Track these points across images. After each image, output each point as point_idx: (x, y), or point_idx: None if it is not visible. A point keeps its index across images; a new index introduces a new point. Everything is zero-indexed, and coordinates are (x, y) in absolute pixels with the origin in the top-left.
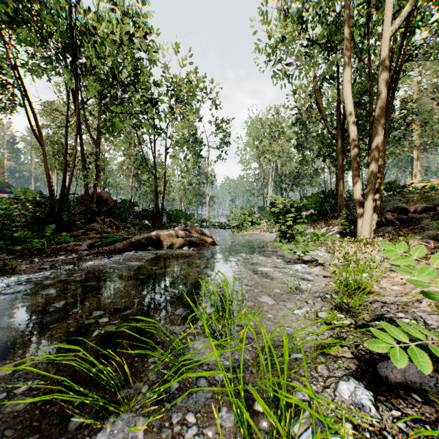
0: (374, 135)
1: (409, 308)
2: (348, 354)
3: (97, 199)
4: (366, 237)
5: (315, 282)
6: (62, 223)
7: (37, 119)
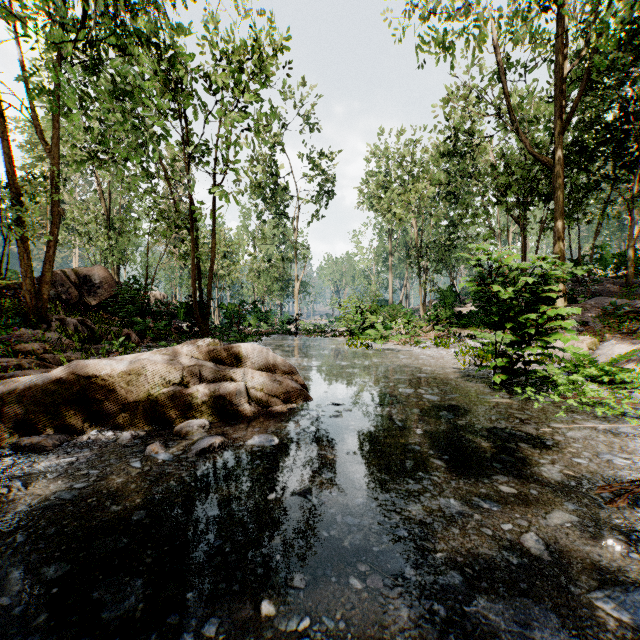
0: None
1: None
2: None
3: (81, 280)
4: None
5: None
6: None
7: None
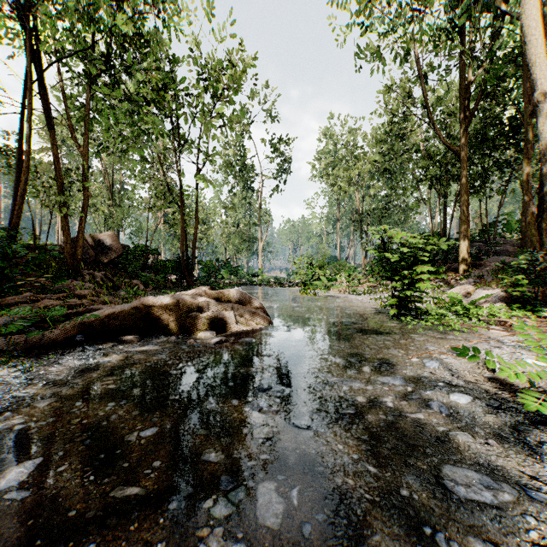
0: None
1: None
2: None
3: (96, 243)
4: None
5: None
6: None
7: None
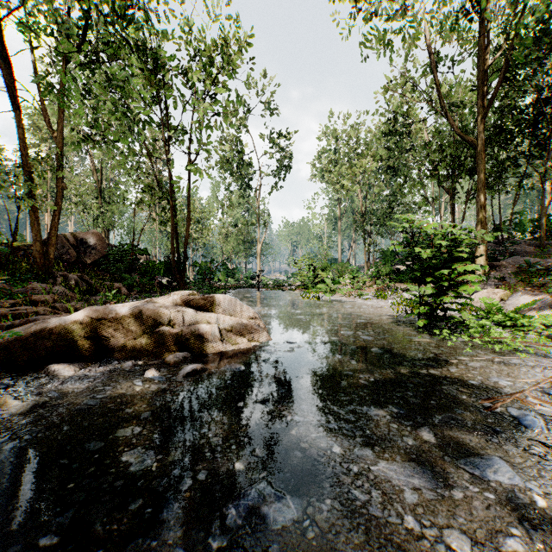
0: None
1: None
2: None
3: (79, 242)
4: None
5: None
6: None
7: None
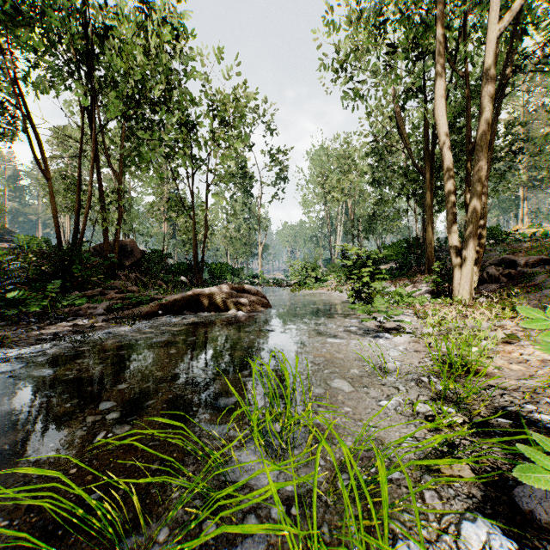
0: (475, 165)
1: (539, 397)
2: (467, 472)
3: (119, 249)
4: (465, 298)
5: (404, 359)
6: (74, 279)
7: (41, 146)
